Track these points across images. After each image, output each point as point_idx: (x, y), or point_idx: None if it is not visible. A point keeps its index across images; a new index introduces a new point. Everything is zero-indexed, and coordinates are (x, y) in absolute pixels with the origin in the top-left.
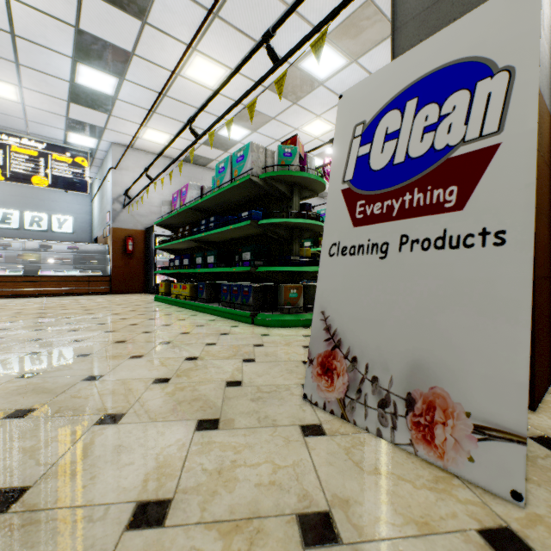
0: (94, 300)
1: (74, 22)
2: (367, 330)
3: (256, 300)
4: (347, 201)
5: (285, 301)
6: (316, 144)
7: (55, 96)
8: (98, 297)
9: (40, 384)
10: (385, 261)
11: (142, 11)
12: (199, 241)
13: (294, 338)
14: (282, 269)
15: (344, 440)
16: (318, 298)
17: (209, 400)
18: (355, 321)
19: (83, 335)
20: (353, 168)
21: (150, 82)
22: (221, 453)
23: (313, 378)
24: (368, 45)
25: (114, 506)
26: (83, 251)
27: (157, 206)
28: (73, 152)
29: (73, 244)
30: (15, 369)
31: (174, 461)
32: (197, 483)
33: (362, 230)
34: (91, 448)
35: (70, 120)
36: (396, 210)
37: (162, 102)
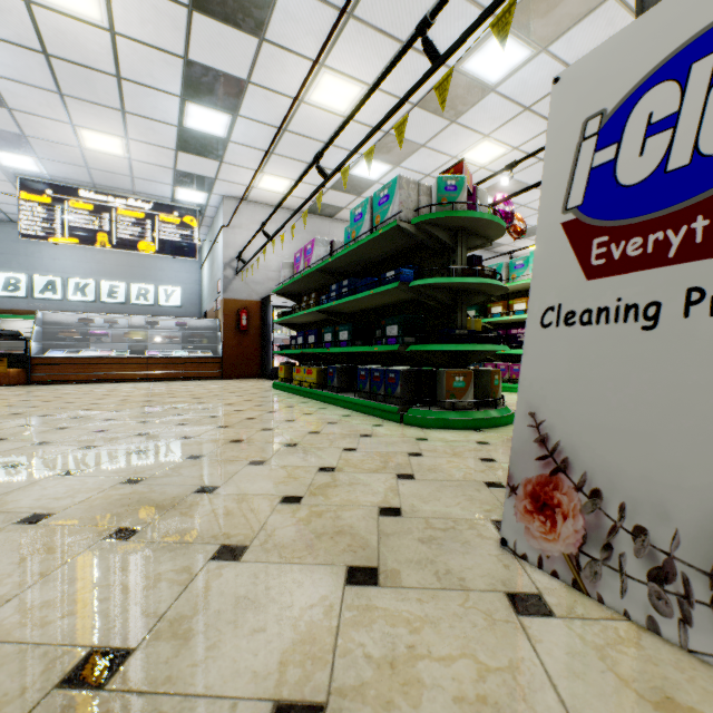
0: (204, 387)
1: (183, 53)
2: (620, 447)
3: (406, 391)
4: (573, 240)
5: (447, 393)
6: (481, 175)
7: (162, 146)
8: (208, 383)
9: (145, 494)
10: (654, 333)
11: (259, 25)
12: (328, 312)
13: (464, 446)
14: (444, 347)
15: (590, 630)
16: (524, 392)
17: (359, 536)
18: (594, 431)
19: (194, 430)
20: (583, 187)
21: (267, 115)
22: (389, 629)
23: (518, 516)
24: (565, 23)
25: (243, 704)
26: (191, 328)
27: (274, 270)
28: (181, 211)
29: (181, 320)
30: (119, 472)
31: (321, 635)
32: (360, 680)
33: (603, 284)
34: (208, 596)
35: (178, 173)
36: (675, 247)
37: (281, 140)
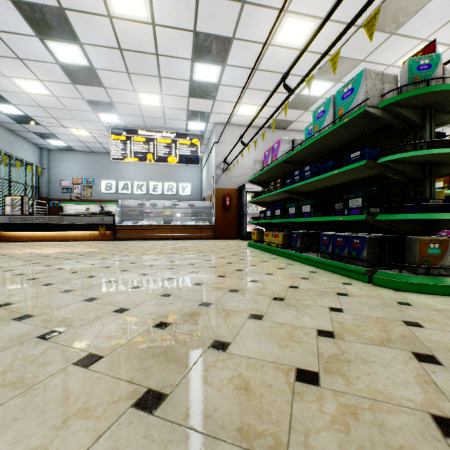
0: (204, 244)
1: (193, 27)
2: None
3: (371, 254)
4: None
5: (420, 259)
6: None
7: (180, 96)
8: (206, 241)
9: (170, 342)
10: None
11: None
12: (290, 192)
13: None
14: (418, 216)
15: None
16: None
17: None
18: None
19: (202, 278)
20: None
21: (245, 61)
22: None
23: None
24: None
25: None
26: (196, 207)
27: (246, 168)
28: (191, 136)
29: (191, 203)
30: (153, 314)
31: None
32: None
33: None
34: None
35: (189, 112)
36: None
37: (253, 77)
